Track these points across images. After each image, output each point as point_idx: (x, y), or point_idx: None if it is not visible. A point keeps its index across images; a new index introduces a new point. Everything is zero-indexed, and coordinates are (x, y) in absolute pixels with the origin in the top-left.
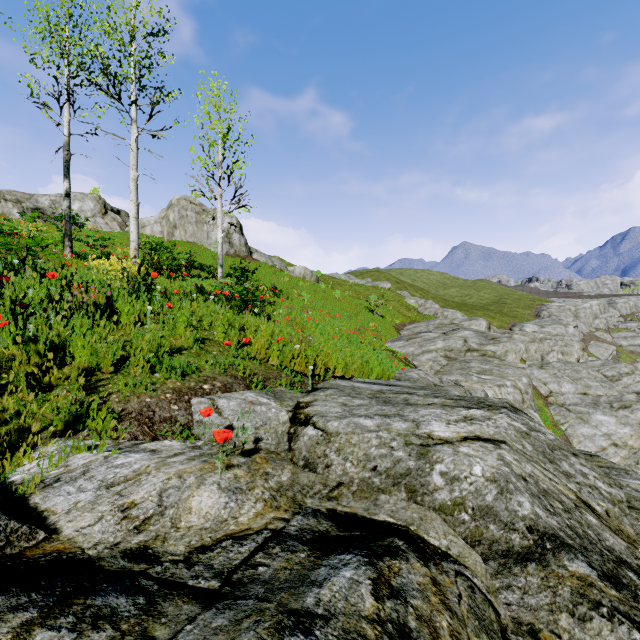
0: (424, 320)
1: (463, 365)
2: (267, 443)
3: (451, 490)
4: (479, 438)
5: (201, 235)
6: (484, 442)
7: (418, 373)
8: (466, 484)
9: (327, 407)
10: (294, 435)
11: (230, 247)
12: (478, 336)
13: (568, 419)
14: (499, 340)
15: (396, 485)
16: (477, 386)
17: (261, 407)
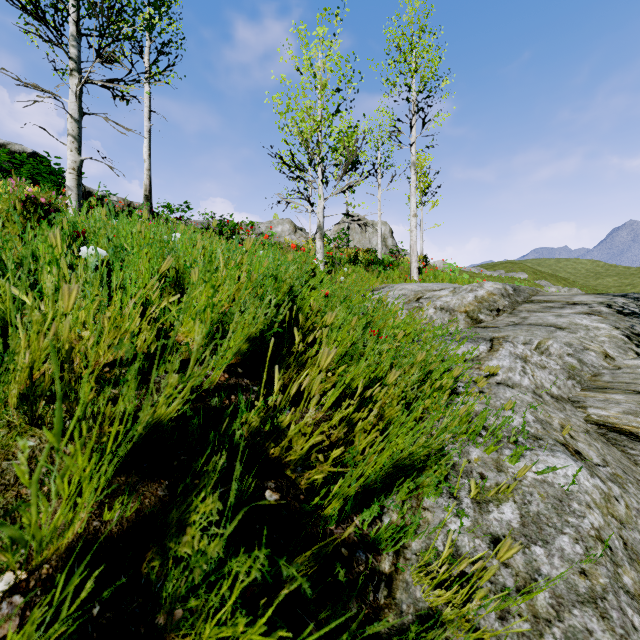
0: None
1: None
2: None
3: None
4: None
5: (364, 241)
6: None
7: None
8: None
9: None
10: None
11: (386, 249)
12: None
13: None
14: None
15: None
16: None
17: None
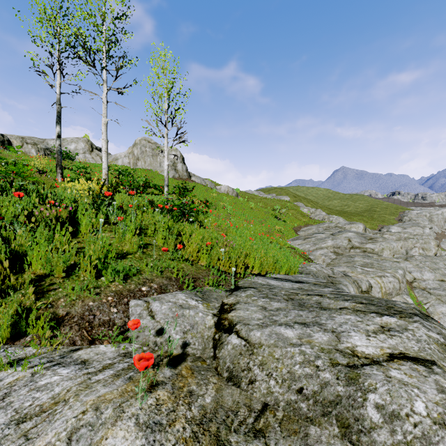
0: (315, 224)
1: (349, 259)
2: (194, 348)
3: (392, 431)
4: (406, 356)
5: (155, 164)
6: (413, 363)
7: (315, 266)
8: (409, 425)
9: (249, 312)
10: (219, 342)
11: (175, 172)
12: (359, 237)
13: (429, 300)
14: (376, 240)
15: (326, 415)
16: (361, 276)
17: (189, 311)
